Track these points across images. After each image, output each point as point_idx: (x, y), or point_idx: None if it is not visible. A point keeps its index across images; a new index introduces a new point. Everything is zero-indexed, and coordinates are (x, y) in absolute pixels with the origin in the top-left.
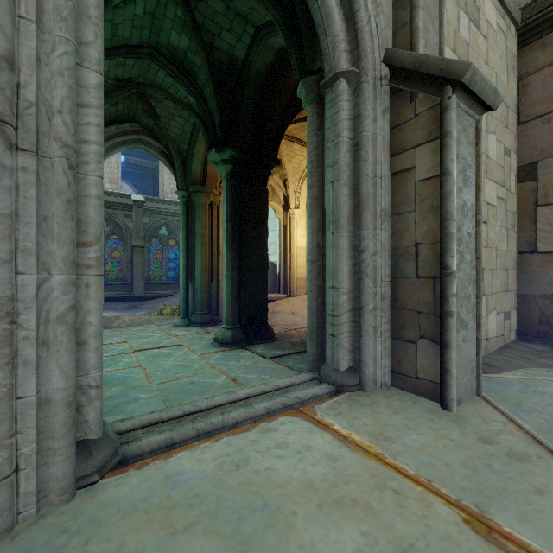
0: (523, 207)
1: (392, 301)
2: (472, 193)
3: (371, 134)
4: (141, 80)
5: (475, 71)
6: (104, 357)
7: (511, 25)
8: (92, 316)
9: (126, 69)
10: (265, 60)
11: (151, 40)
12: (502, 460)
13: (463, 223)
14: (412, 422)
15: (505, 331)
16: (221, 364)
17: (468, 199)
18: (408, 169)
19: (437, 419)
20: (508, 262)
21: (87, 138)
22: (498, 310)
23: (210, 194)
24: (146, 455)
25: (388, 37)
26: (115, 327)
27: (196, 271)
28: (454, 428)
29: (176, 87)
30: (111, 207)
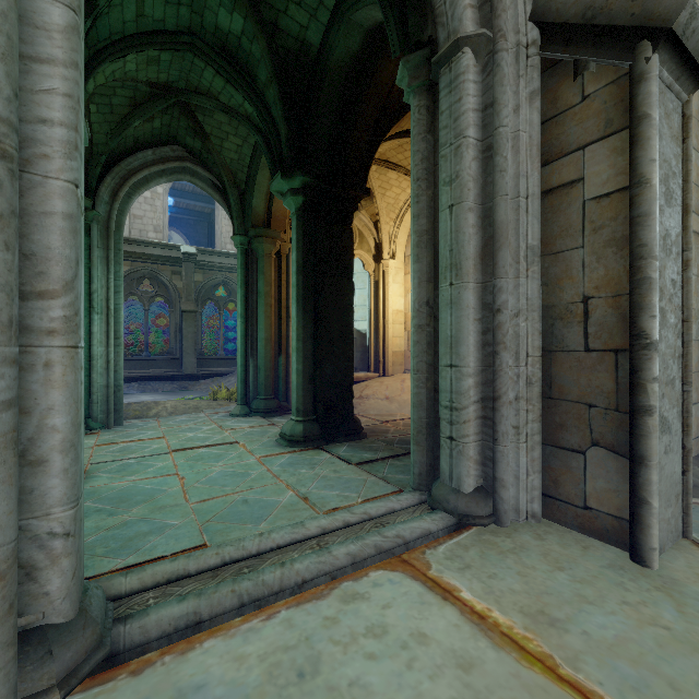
0: None
1: (544, 387)
2: (676, 216)
3: (511, 131)
4: (183, 85)
5: (695, 10)
6: (130, 459)
7: None
8: (57, 416)
9: (161, 68)
10: (350, 47)
11: (193, 23)
12: None
13: (665, 264)
14: (590, 589)
15: None
16: (288, 472)
17: (672, 226)
18: (570, 183)
19: (631, 583)
20: None
21: (48, 116)
22: (694, 399)
23: (276, 240)
24: (153, 644)
25: None
26: (153, 417)
27: (258, 343)
28: (663, 602)
29: (229, 92)
30: (156, 262)
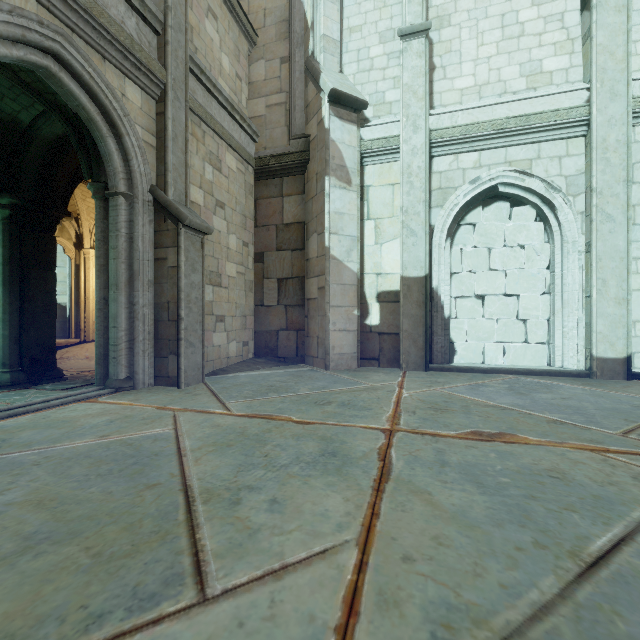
0: (258, 278)
1: (156, 334)
2: (199, 276)
3: (141, 233)
4: None
5: (191, 221)
6: None
7: (250, 167)
8: None
9: None
10: (55, 132)
11: None
12: (189, 396)
13: (192, 292)
14: (157, 394)
15: (244, 353)
16: (4, 399)
17: (196, 279)
18: (164, 259)
19: (172, 391)
20: (247, 311)
21: None
22: (238, 340)
23: None
24: None
25: (153, 177)
26: None
27: None
28: (177, 392)
29: None
30: None
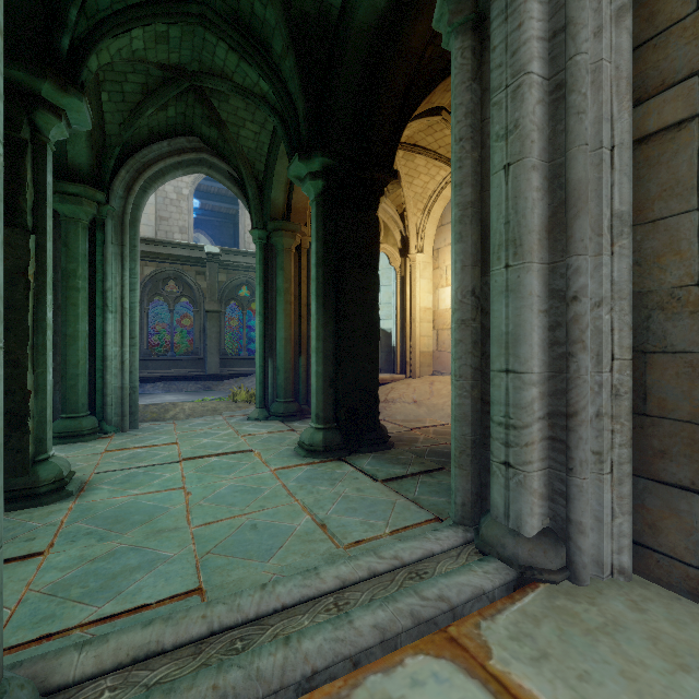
0: None
1: (635, 399)
2: None
3: (590, 62)
4: (196, 67)
5: None
6: (137, 468)
7: None
8: None
9: (172, 47)
10: (375, 5)
11: None
12: None
13: None
14: None
15: None
16: (305, 489)
17: None
18: (678, 124)
19: None
20: None
21: None
22: None
23: (296, 234)
24: None
25: None
26: (170, 419)
27: (278, 342)
28: None
29: (243, 70)
30: (180, 263)
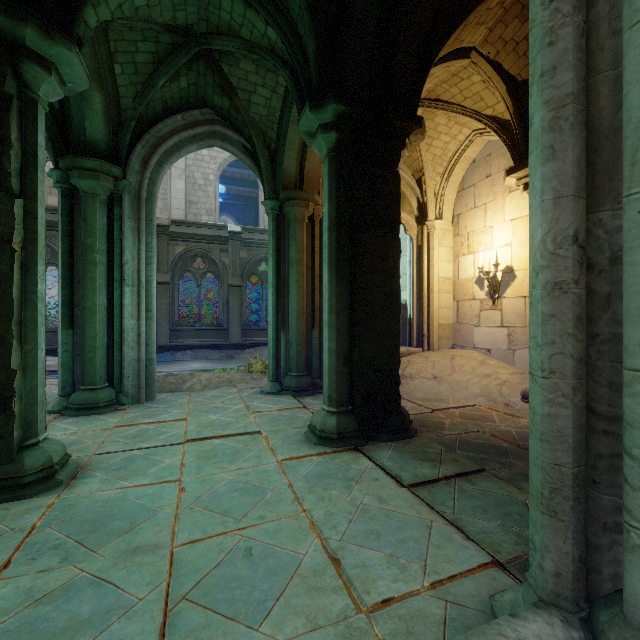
0: None
1: None
2: None
3: None
4: (203, 28)
5: None
6: (139, 449)
7: None
8: None
9: (177, 4)
10: None
11: None
12: None
13: None
14: None
15: None
16: (314, 492)
17: None
18: None
19: None
20: None
21: None
22: None
23: (309, 202)
24: None
25: None
26: (186, 390)
27: (290, 315)
28: None
29: (250, 20)
30: (206, 241)
